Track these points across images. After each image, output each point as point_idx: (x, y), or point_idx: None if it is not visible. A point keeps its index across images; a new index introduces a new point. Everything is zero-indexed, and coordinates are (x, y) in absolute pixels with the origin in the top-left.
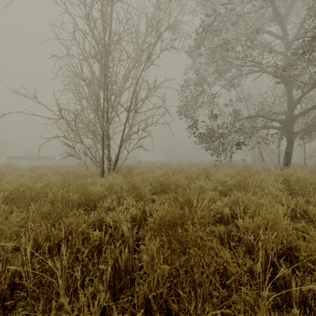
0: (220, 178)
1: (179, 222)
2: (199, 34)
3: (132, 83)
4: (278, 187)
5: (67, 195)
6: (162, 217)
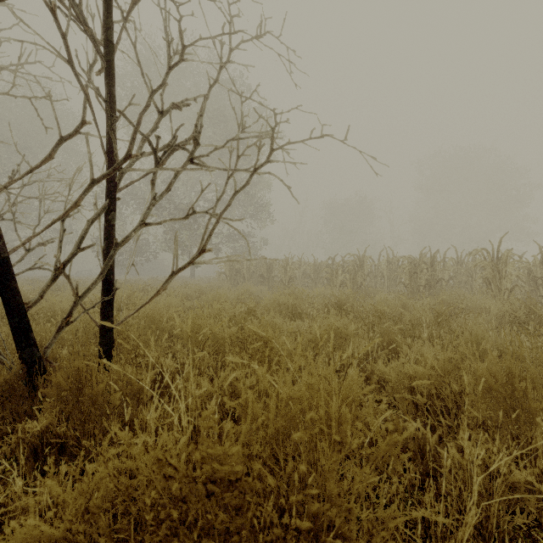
0: None
1: None
2: None
3: None
4: None
5: None
6: None
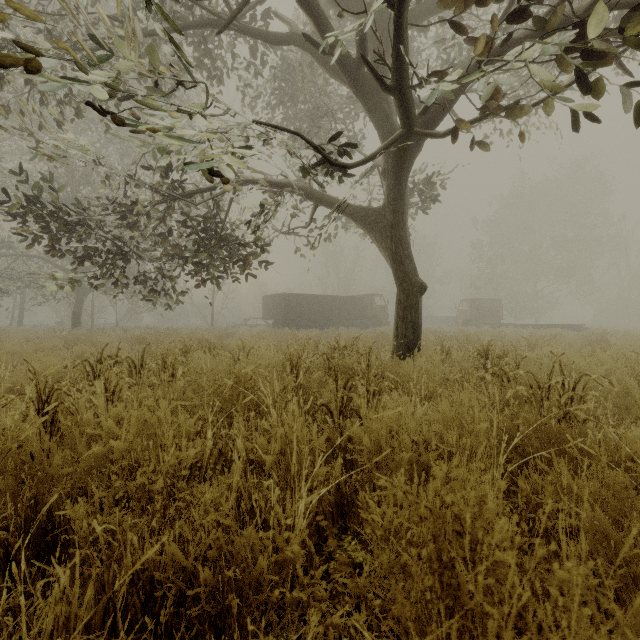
0: None
1: None
2: None
3: None
4: None
5: None
6: None
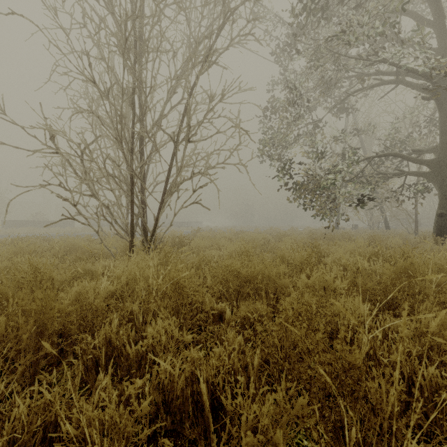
0: (349, 262)
1: None
2: (297, 15)
3: (183, 97)
4: None
5: None
6: (255, 445)
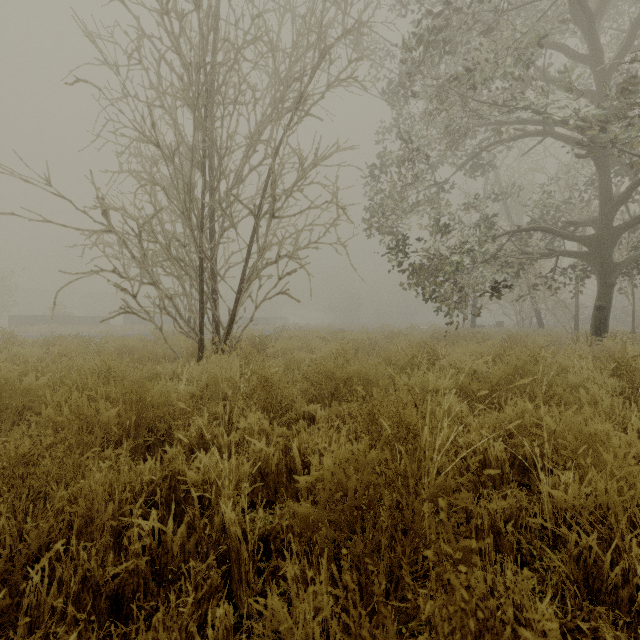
0: (464, 364)
1: (390, 503)
2: (411, 50)
3: (265, 157)
4: (605, 386)
5: (94, 408)
6: (334, 473)
